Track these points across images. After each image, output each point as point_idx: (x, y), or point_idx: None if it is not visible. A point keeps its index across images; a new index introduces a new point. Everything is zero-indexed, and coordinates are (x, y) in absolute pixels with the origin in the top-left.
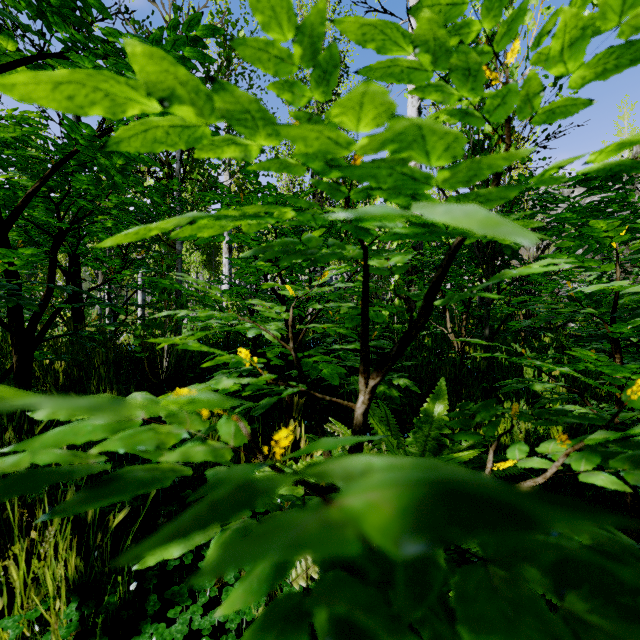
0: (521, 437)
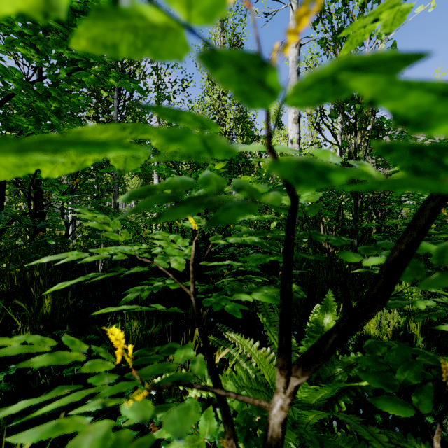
0: (388, 332)
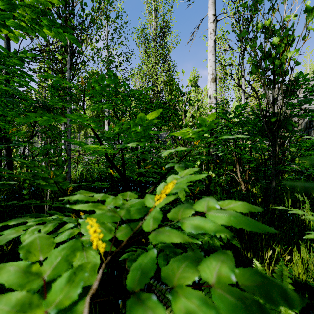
0: None
